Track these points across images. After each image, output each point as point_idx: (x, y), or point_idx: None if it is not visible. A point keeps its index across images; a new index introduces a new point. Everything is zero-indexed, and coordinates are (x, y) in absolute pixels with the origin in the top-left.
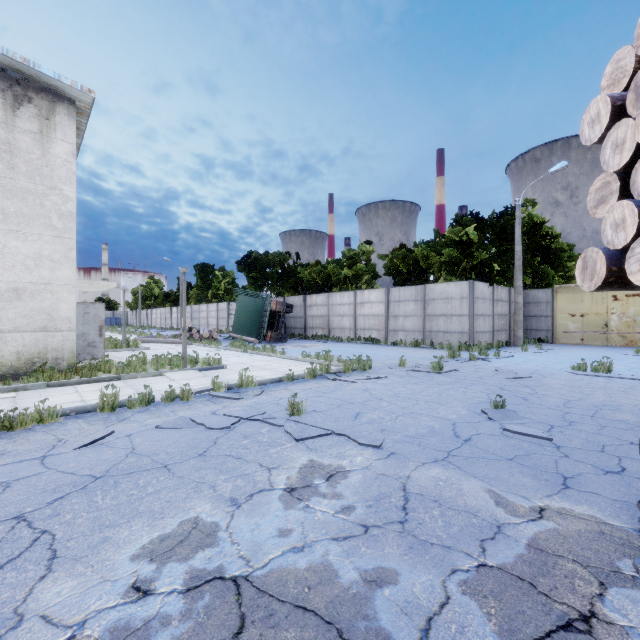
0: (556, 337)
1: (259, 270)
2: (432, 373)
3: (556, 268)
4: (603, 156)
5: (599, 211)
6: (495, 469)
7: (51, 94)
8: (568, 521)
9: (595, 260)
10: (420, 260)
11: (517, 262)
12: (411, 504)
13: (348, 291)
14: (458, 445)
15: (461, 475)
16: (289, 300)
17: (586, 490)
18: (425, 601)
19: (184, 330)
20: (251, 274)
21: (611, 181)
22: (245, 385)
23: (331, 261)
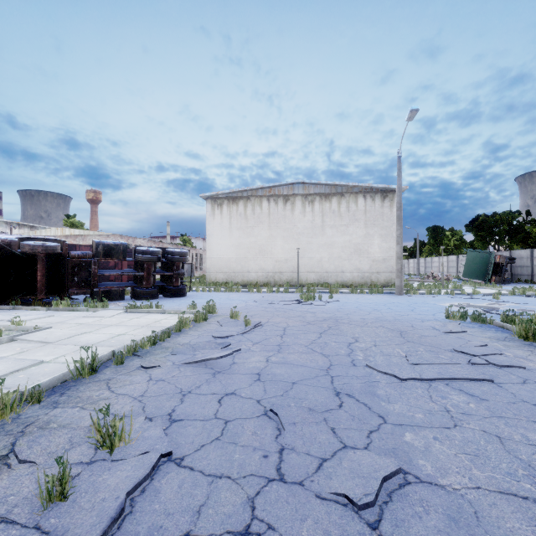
0: None
1: (486, 230)
2: None
3: None
4: None
5: None
6: None
7: (393, 191)
8: None
9: None
10: None
11: None
12: (518, 307)
13: None
14: None
15: None
16: (515, 253)
17: None
18: (508, 309)
19: (442, 273)
20: (478, 233)
21: None
22: (475, 294)
23: None
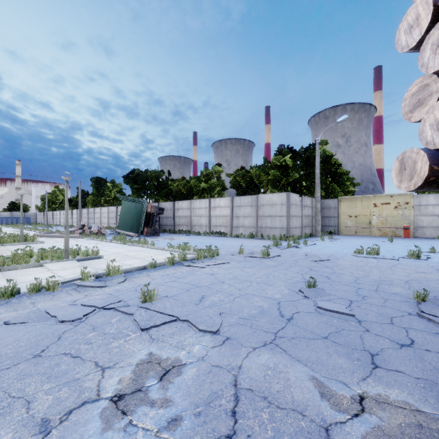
0: (340, 230)
1: (140, 183)
2: (262, 258)
3: (340, 185)
4: (421, 59)
5: (415, 114)
6: (315, 350)
7: None
8: (387, 412)
9: (415, 160)
10: (254, 178)
11: (317, 181)
12: (241, 406)
13: (205, 199)
14: (283, 325)
15: (287, 360)
16: (162, 205)
17: (392, 369)
18: None
19: (66, 227)
20: (134, 185)
21: (430, 83)
22: (112, 273)
23: (193, 177)
